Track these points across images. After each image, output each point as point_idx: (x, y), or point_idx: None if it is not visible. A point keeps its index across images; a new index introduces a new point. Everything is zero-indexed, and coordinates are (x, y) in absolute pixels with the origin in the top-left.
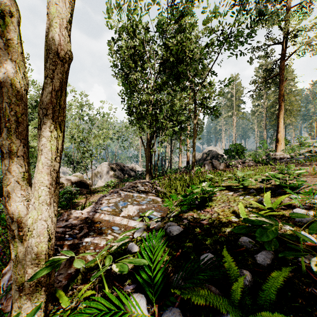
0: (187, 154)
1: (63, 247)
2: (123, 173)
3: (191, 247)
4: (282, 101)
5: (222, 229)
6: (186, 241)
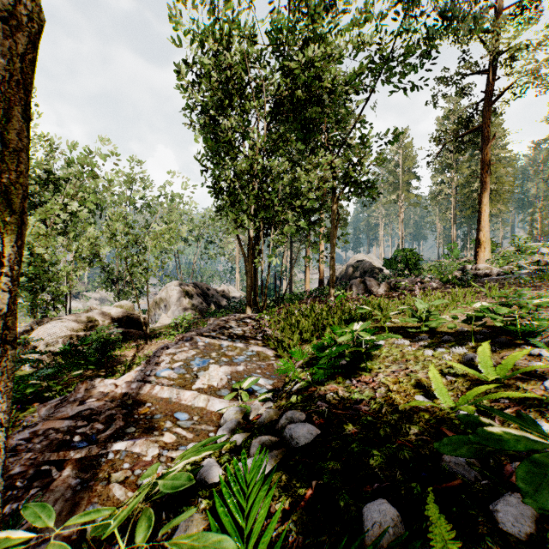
0: (321, 267)
1: (64, 467)
2: (206, 300)
3: (338, 474)
4: (486, 175)
5: (402, 427)
6: (326, 457)
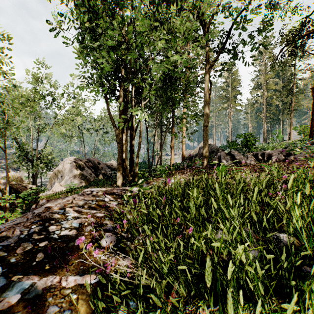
0: (183, 147)
1: None
2: (96, 172)
3: None
4: None
5: None
6: None
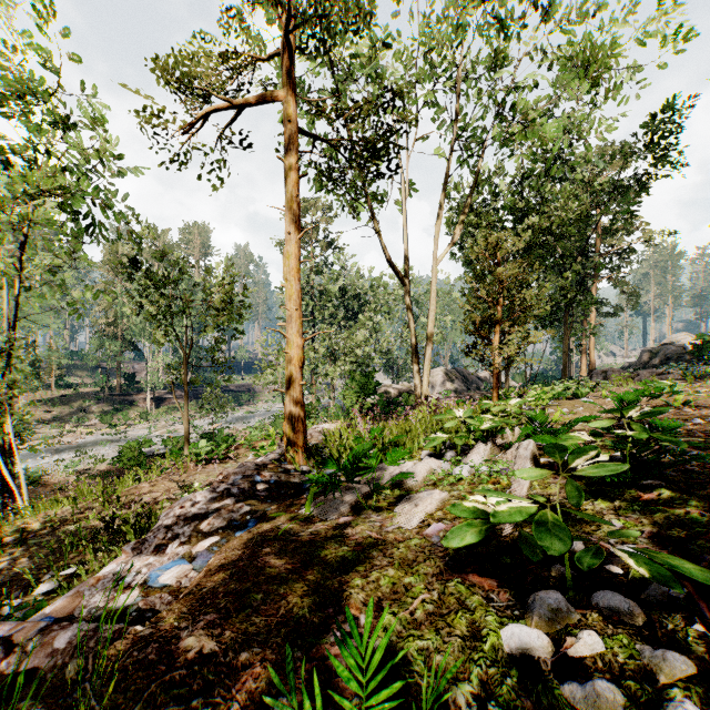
0: (591, 354)
1: None
2: (466, 384)
3: None
4: None
5: None
6: None
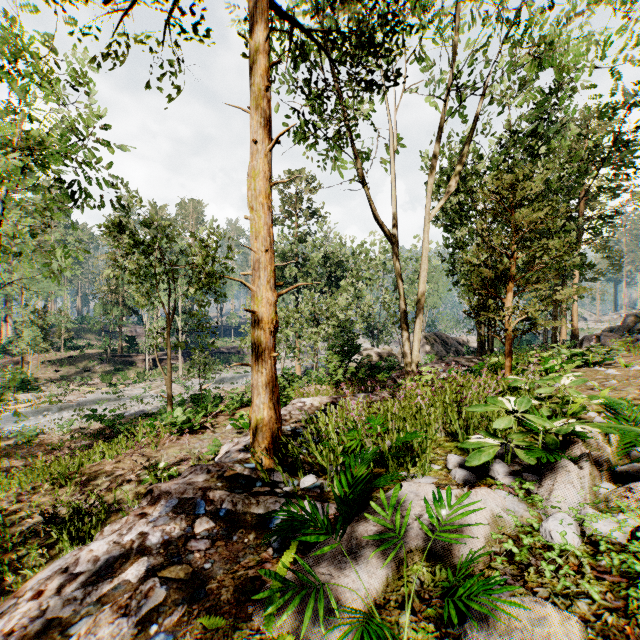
0: (573, 318)
1: None
2: (445, 348)
3: None
4: None
5: None
6: None
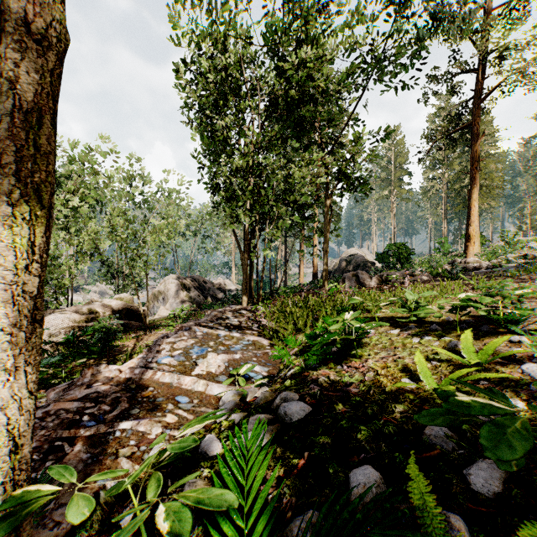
0: (314, 261)
1: (75, 443)
2: (203, 293)
3: (328, 447)
4: (475, 171)
5: (388, 406)
6: (317, 433)
